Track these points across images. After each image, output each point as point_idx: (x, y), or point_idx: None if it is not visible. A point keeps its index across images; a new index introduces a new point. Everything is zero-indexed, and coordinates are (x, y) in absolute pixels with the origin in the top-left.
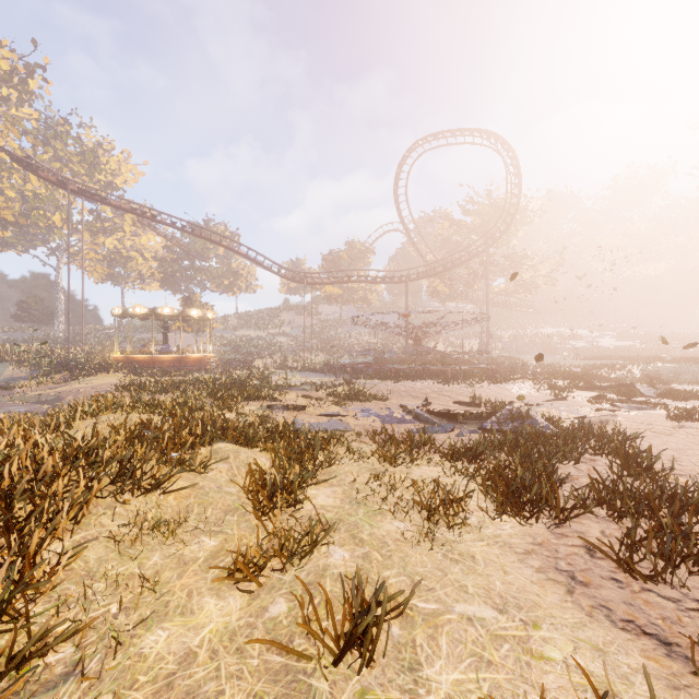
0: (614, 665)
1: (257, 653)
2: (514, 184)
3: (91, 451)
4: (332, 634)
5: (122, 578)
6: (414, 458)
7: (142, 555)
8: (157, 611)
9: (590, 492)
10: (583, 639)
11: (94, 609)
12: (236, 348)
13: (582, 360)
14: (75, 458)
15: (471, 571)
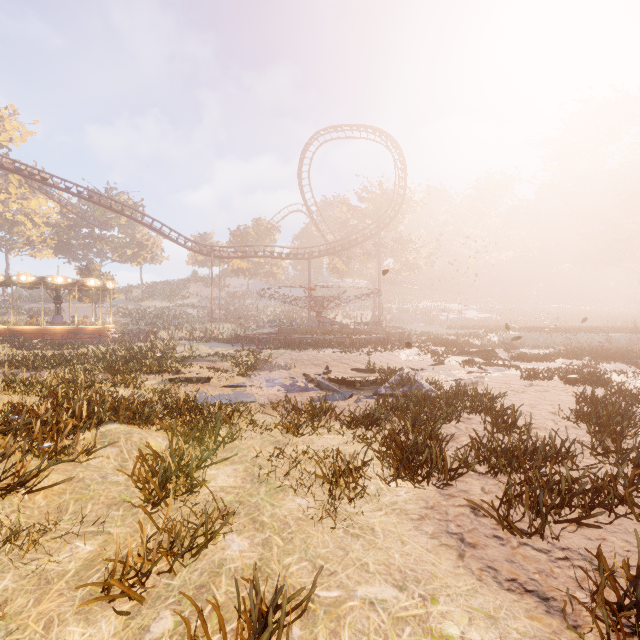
0: (505, 632)
1: None
2: (402, 177)
3: None
4: None
5: None
6: (316, 427)
7: None
8: None
9: (470, 450)
10: (476, 607)
11: None
12: (140, 319)
13: (454, 330)
14: None
15: (371, 546)
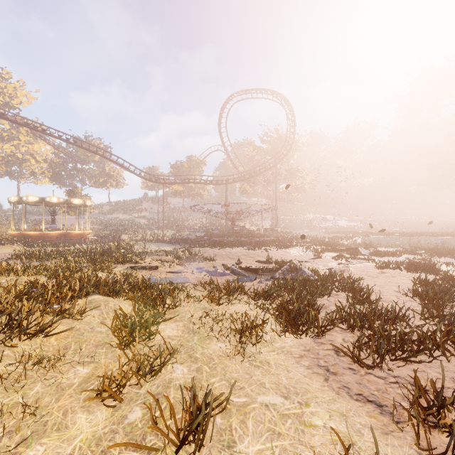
0: (352, 424)
1: (117, 452)
2: (292, 126)
3: None
4: (174, 429)
5: (7, 407)
6: (231, 299)
7: (26, 387)
8: (37, 430)
9: (336, 315)
10: (335, 409)
11: None
12: (108, 227)
13: (330, 234)
14: None
15: (267, 373)
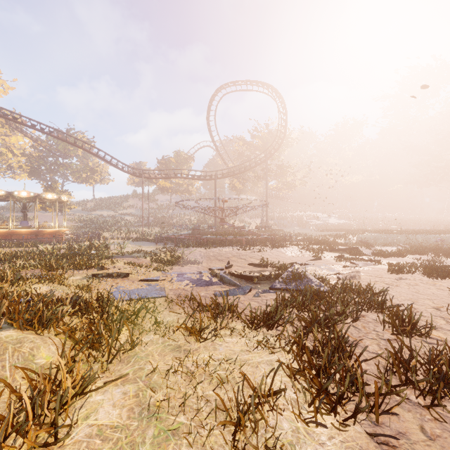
0: None
1: None
2: (283, 119)
3: None
4: None
5: None
6: (218, 328)
7: None
8: None
9: (387, 365)
10: None
11: None
12: (91, 224)
13: (322, 232)
14: None
15: None
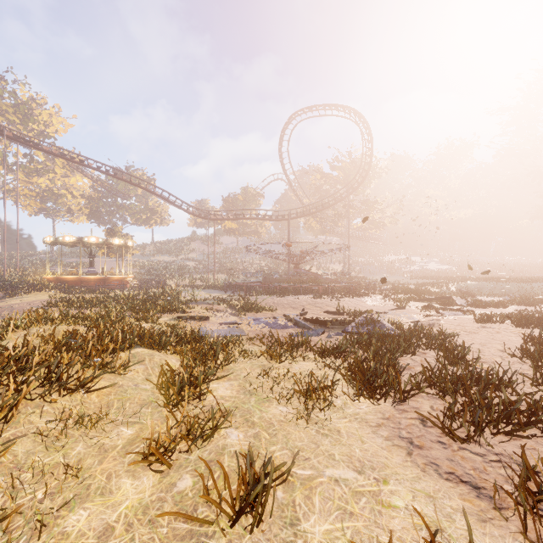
0: (441, 507)
1: (166, 523)
2: (368, 147)
3: (21, 359)
4: (229, 501)
5: (48, 467)
6: (294, 355)
7: (67, 446)
8: (80, 493)
9: (422, 377)
10: (419, 489)
11: (21, 497)
12: (152, 271)
13: (416, 280)
14: (7, 365)
15: (337, 443)
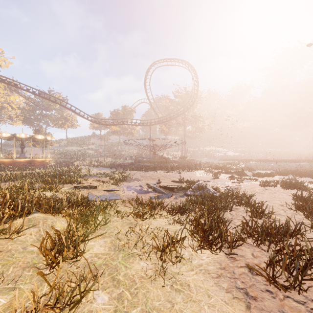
0: None
1: None
2: (196, 85)
3: None
4: None
5: None
6: (153, 214)
7: None
8: None
9: (242, 229)
10: None
11: None
12: (65, 156)
13: (222, 161)
14: None
15: (188, 299)
